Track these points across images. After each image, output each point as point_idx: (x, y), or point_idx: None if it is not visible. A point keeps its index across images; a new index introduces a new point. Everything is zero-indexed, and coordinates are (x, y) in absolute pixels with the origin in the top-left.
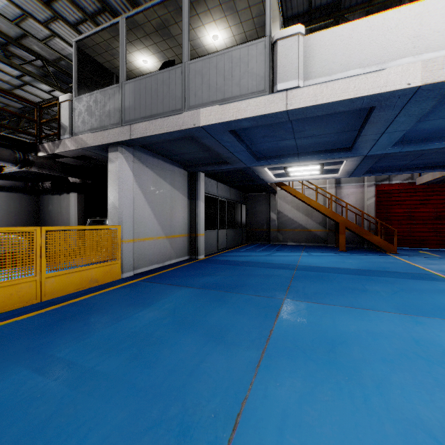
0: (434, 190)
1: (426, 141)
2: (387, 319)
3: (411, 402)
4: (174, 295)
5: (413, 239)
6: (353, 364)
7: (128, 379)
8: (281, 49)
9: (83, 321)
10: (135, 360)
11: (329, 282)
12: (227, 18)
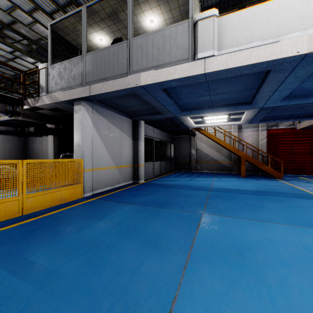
0: (309, 133)
1: (306, 97)
2: (281, 229)
3: (308, 301)
4: (121, 210)
5: (294, 168)
6: (259, 267)
7: (83, 280)
8: (200, 27)
9: (52, 231)
10: (90, 263)
11: (236, 200)
12: (160, 7)
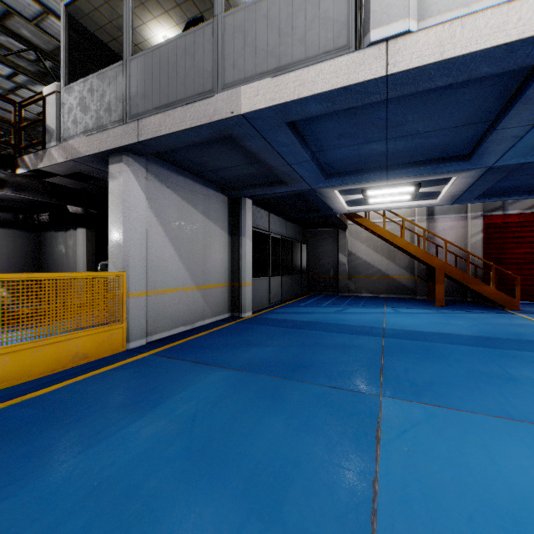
0: None
1: None
2: None
3: None
4: (199, 384)
5: None
6: None
7: None
8: None
9: (26, 446)
10: None
11: (444, 361)
12: None
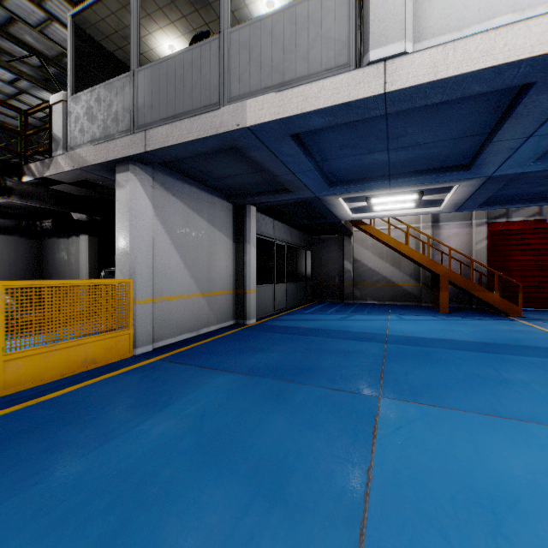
0: None
1: None
2: None
3: None
4: (206, 386)
5: (540, 297)
6: None
7: None
8: None
9: (46, 442)
10: None
11: (443, 365)
12: None
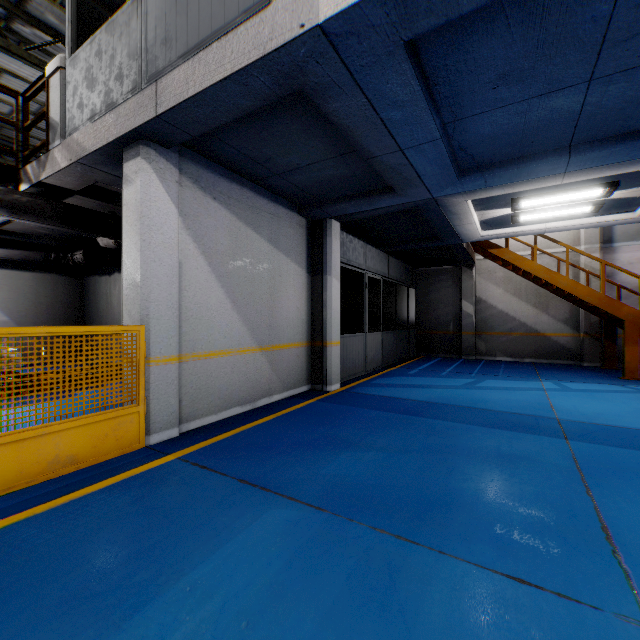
0: None
1: None
2: None
3: None
4: (238, 541)
5: None
6: None
7: None
8: None
9: None
10: None
11: None
12: None
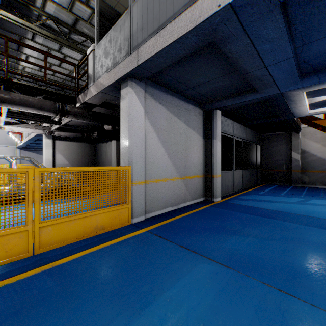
0: None
1: None
2: None
3: None
4: (187, 278)
5: None
6: None
7: None
8: None
9: None
10: None
11: None
12: None
